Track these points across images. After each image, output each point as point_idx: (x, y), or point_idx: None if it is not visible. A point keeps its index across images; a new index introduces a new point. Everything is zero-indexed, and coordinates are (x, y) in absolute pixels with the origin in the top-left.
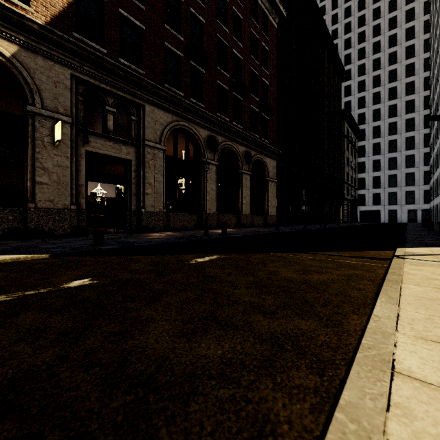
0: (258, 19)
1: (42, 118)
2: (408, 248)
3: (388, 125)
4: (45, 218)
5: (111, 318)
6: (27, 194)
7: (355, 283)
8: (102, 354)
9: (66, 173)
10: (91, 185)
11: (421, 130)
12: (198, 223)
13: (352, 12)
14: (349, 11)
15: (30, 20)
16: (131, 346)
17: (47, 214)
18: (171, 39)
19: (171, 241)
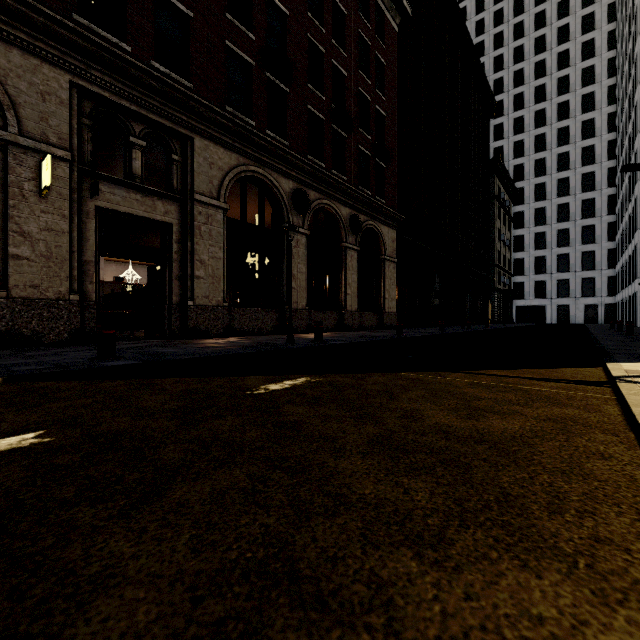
0: (369, 16)
1: (19, 151)
2: (623, 363)
3: (556, 182)
4: (24, 314)
5: None
6: None
7: (582, 440)
8: None
9: (61, 242)
10: (119, 267)
11: (603, 190)
12: (278, 324)
13: (505, 18)
14: (501, 16)
15: None
16: None
17: (28, 309)
18: (236, 37)
19: (231, 352)
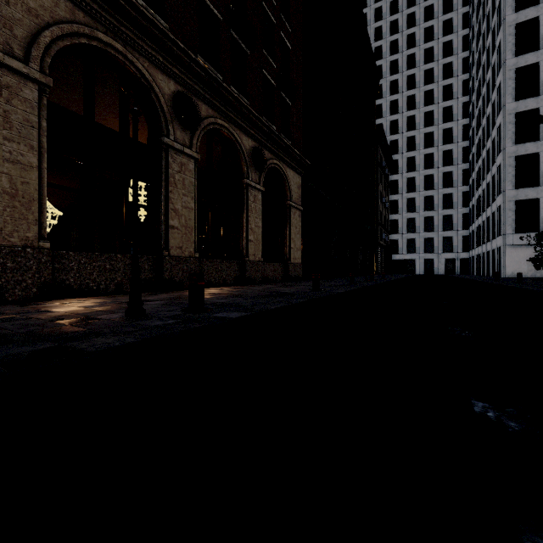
0: None
1: None
2: None
3: (423, 157)
4: None
5: None
6: None
7: None
8: None
9: None
10: None
11: (459, 165)
12: (152, 277)
13: (383, 15)
14: (380, 13)
15: None
16: None
17: None
18: None
19: None
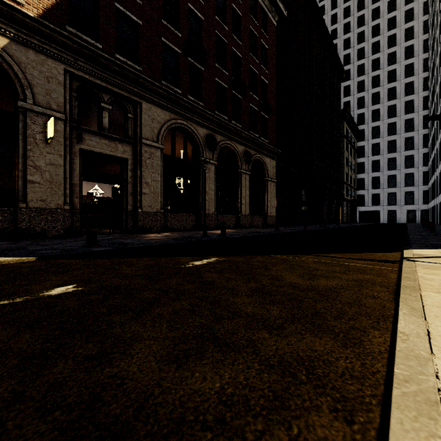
0: (257, 17)
1: (34, 114)
2: (415, 250)
3: (387, 125)
4: (36, 218)
5: (90, 336)
6: (18, 193)
7: (367, 290)
8: (69, 389)
9: (59, 172)
10: (89, 185)
11: (420, 131)
12: (196, 224)
13: (351, 12)
14: (348, 11)
15: (21, 12)
16: (108, 377)
17: (39, 215)
18: (169, 35)
19: (168, 242)
